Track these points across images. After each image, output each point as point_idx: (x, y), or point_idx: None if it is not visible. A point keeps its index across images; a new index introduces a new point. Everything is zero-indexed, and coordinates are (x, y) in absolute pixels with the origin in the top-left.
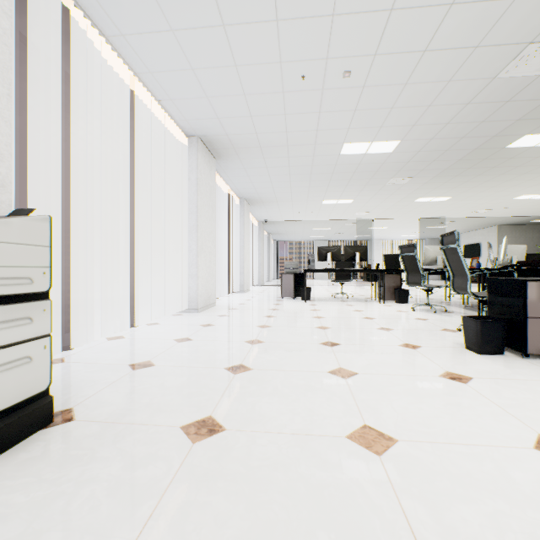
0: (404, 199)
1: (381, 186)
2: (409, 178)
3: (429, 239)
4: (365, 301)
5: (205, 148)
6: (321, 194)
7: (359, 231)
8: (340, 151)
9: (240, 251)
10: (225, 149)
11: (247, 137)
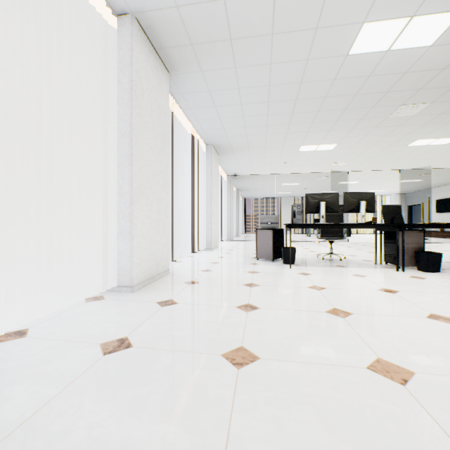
0: (397, 142)
1: (380, 120)
2: (425, 104)
3: (394, 194)
4: (371, 267)
5: (148, 43)
6: (301, 136)
7: (327, 186)
8: (351, 45)
9: (207, 203)
10: (179, 48)
11: (210, 11)
